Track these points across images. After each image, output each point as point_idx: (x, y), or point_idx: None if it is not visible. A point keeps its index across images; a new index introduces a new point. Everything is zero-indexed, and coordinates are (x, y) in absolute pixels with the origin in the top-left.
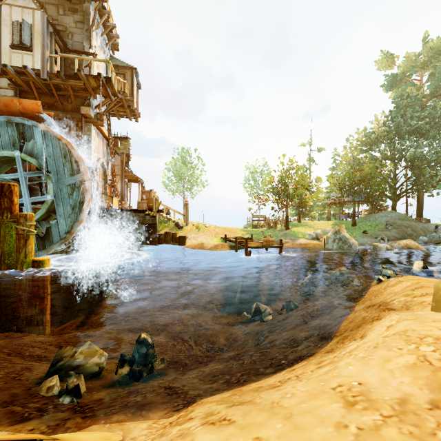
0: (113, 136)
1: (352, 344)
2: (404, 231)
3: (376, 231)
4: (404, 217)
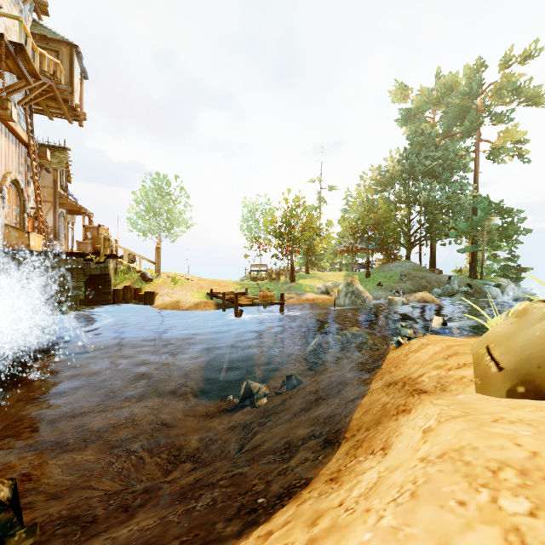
0: (40, 143)
1: (370, 465)
2: (419, 282)
3: (391, 283)
4: (418, 267)
